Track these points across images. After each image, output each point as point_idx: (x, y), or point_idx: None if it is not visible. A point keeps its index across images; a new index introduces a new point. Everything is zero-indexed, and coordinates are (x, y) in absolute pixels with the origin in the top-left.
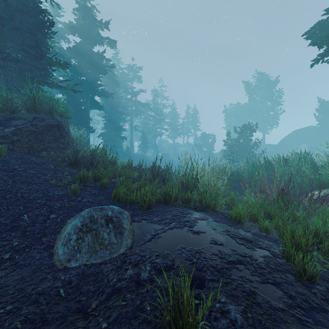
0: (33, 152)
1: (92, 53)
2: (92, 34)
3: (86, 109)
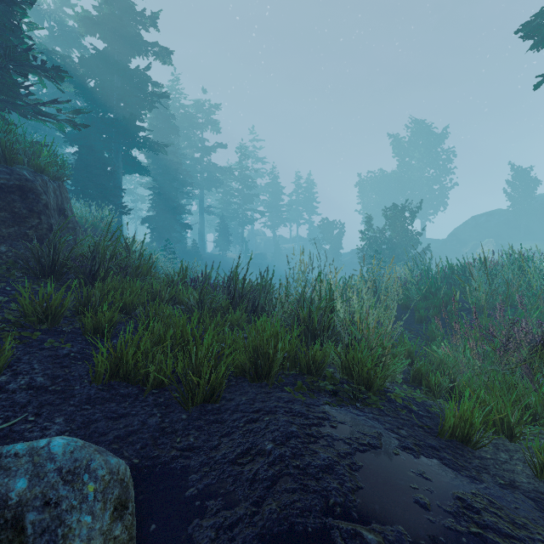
0: None
1: (126, 69)
2: (126, 35)
3: (114, 171)
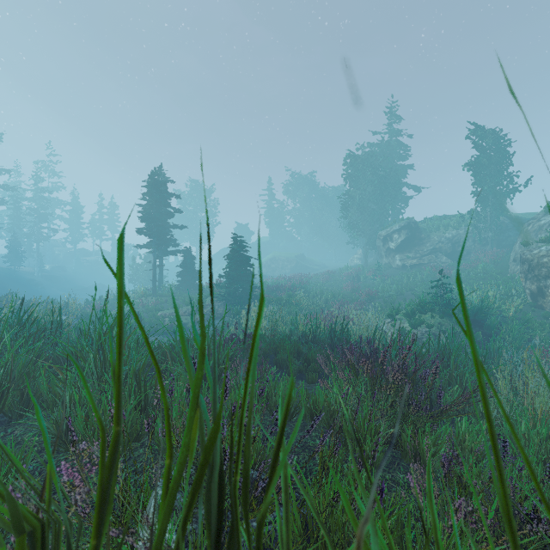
0: None
1: None
2: None
3: None
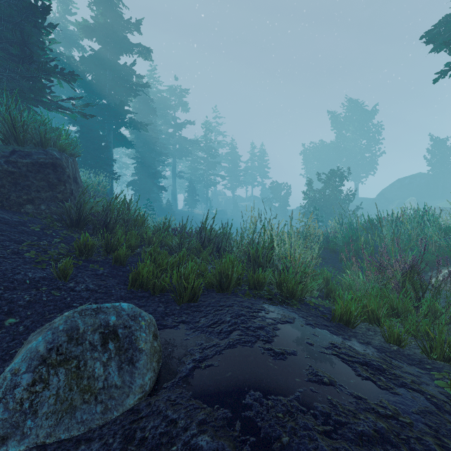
0: (10, 205)
1: (116, 65)
2: (117, 39)
3: (107, 145)
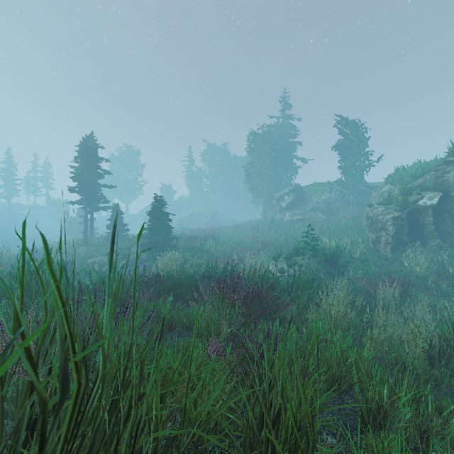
0: None
1: None
2: None
3: None
